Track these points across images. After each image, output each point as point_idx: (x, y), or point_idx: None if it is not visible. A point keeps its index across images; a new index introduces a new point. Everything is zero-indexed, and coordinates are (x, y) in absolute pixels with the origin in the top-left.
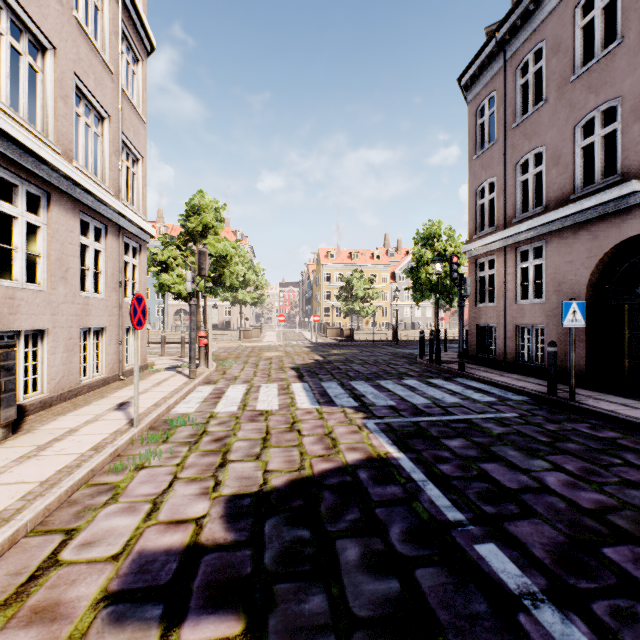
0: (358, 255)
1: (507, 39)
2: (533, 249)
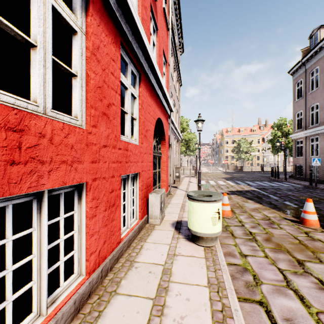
0: (243, 130)
1: (306, 62)
2: (315, 138)
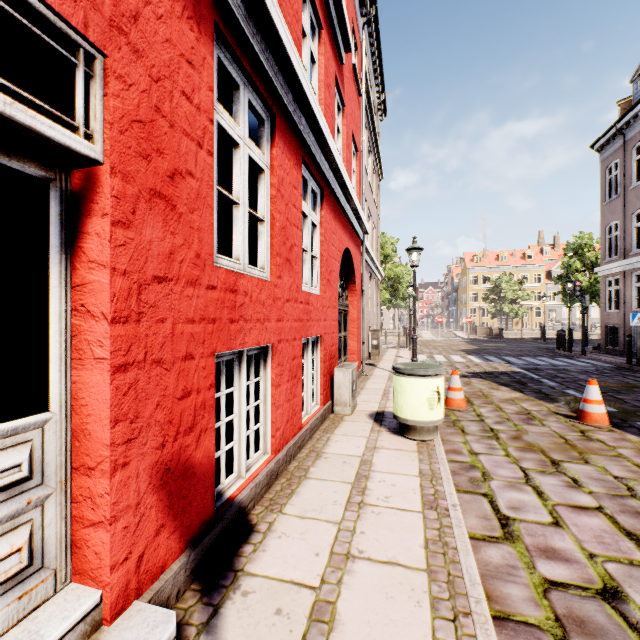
0: (506, 256)
1: (625, 128)
2: None
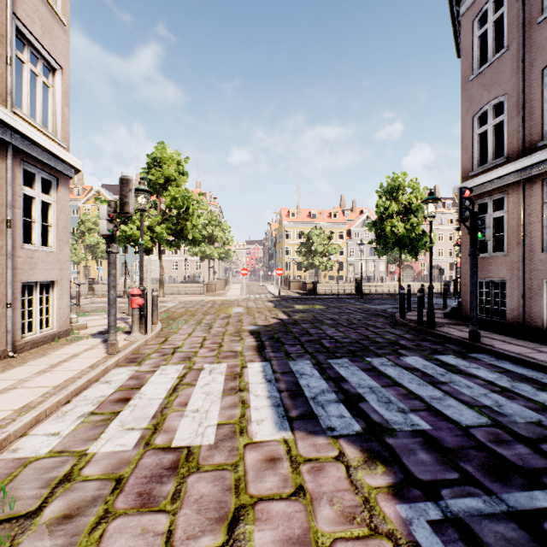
0: (317, 214)
1: None
2: None
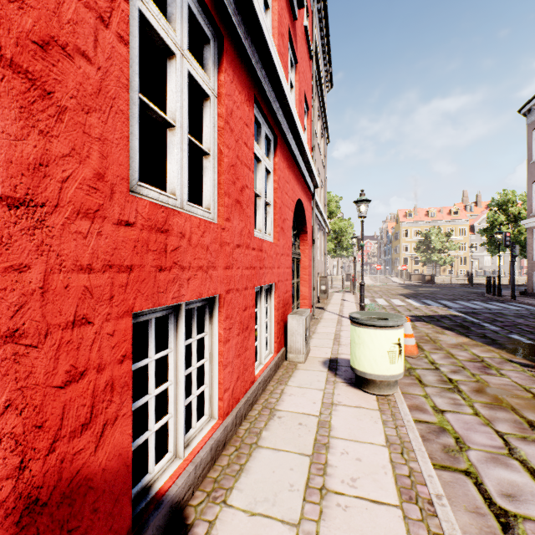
0: (435, 213)
1: None
2: None
